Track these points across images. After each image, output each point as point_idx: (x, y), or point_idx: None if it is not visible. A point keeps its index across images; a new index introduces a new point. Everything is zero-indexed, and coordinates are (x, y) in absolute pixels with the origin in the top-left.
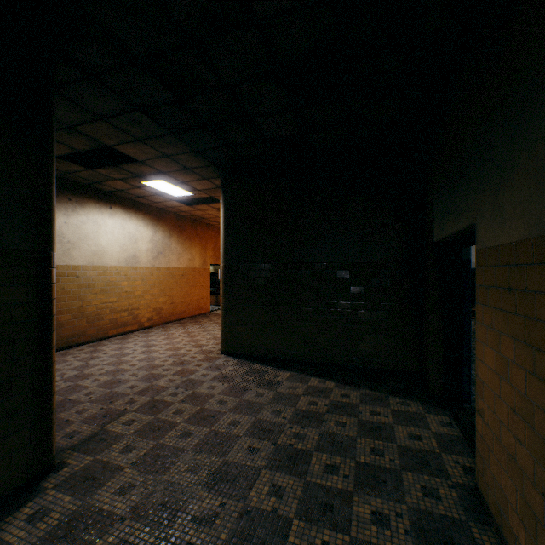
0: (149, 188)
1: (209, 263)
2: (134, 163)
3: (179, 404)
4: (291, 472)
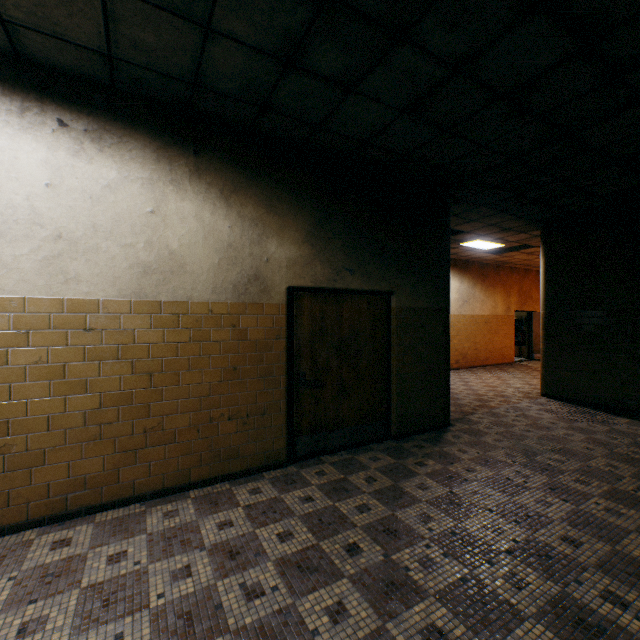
0: (463, 247)
1: (512, 310)
2: (460, 234)
3: (513, 417)
4: (626, 463)
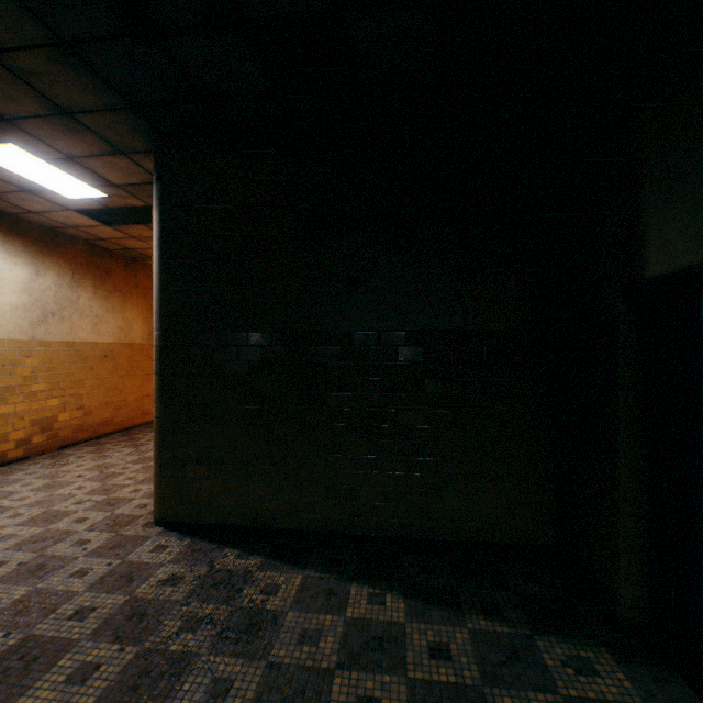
0: None
1: None
2: None
3: None
4: None
